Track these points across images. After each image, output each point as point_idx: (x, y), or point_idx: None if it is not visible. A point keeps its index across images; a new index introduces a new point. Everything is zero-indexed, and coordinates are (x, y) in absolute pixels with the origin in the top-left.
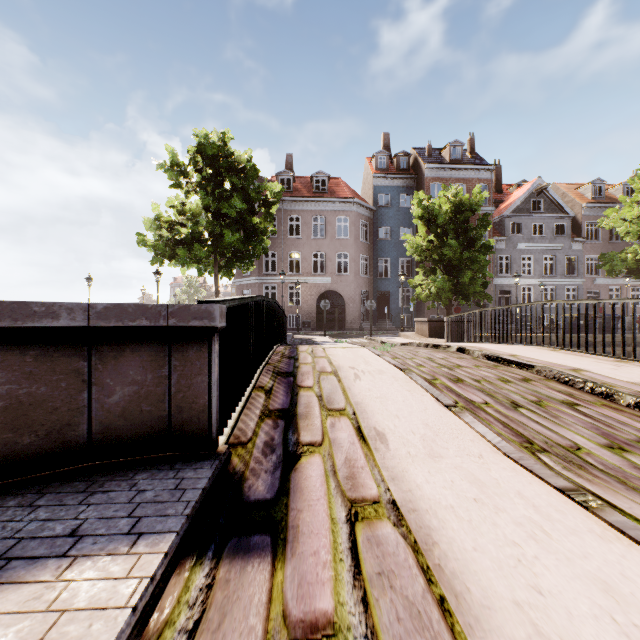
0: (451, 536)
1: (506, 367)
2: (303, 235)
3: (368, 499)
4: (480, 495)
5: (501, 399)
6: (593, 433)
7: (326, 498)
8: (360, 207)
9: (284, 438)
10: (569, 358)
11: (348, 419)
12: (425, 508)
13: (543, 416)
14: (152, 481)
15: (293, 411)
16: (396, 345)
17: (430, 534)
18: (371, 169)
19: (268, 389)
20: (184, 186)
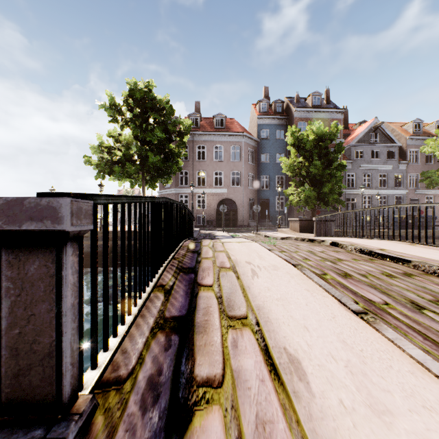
0: None
1: (381, 260)
2: (207, 159)
3: None
4: None
5: (398, 298)
6: None
7: None
8: (248, 139)
9: (175, 369)
10: (432, 252)
11: (252, 333)
12: None
13: None
14: None
15: (190, 320)
16: (277, 238)
17: None
18: (256, 112)
19: (168, 288)
20: (120, 121)
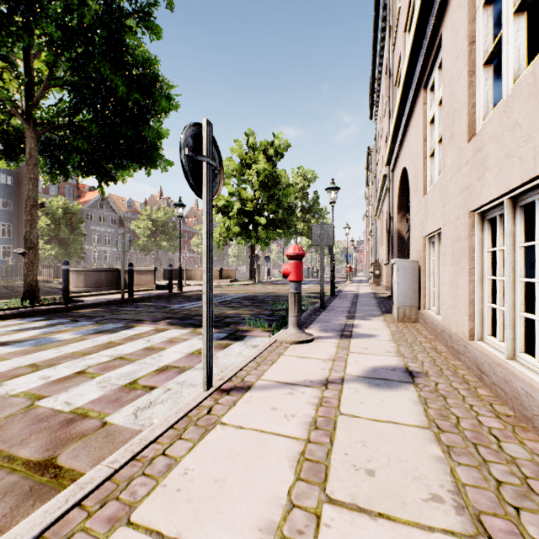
0: None
1: None
2: None
3: None
4: None
5: None
6: None
7: None
8: None
9: None
10: None
11: None
12: None
13: None
14: None
15: None
16: None
17: None
18: None
19: None
20: None
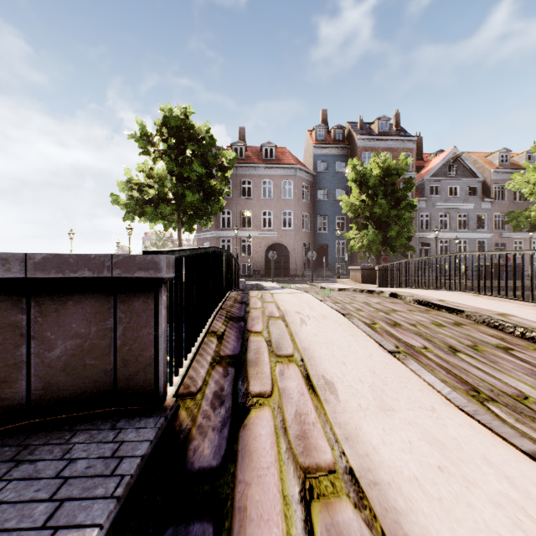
0: (423, 524)
1: (437, 311)
2: (254, 196)
3: (323, 467)
4: (444, 461)
5: (439, 343)
6: (535, 380)
7: (277, 466)
8: (302, 172)
9: (234, 388)
10: (493, 303)
11: (296, 366)
12: (387, 480)
13: (482, 361)
14: (88, 446)
15: (243, 357)
16: (334, 290)
17: (398, 521)
18: (311, 140)
19: (220, 334)
20: (152, 153)
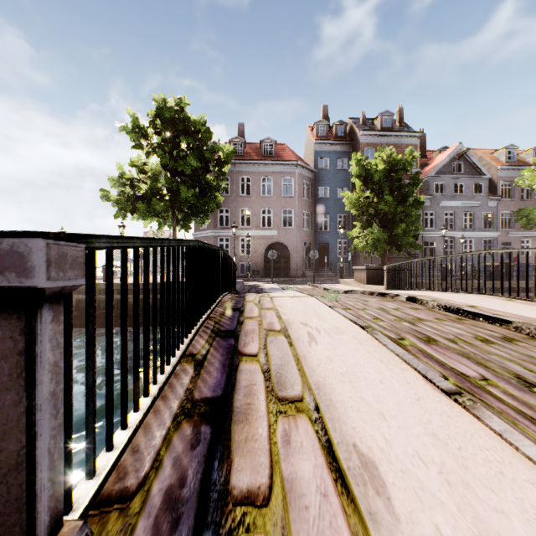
0: None
1: (472, 321)
2: (253, 193)
3: None
4: None
5: (499, 371)
6: None
7: None
8: (303, 169)
9: (203, 478)
10: None
11: (309, 422)
12: None
13: None
14: None
15: (227, 403)
16: (339, 292)
17: None
18: (312, 136)
19: (200, 359)
20: (145, 147)
